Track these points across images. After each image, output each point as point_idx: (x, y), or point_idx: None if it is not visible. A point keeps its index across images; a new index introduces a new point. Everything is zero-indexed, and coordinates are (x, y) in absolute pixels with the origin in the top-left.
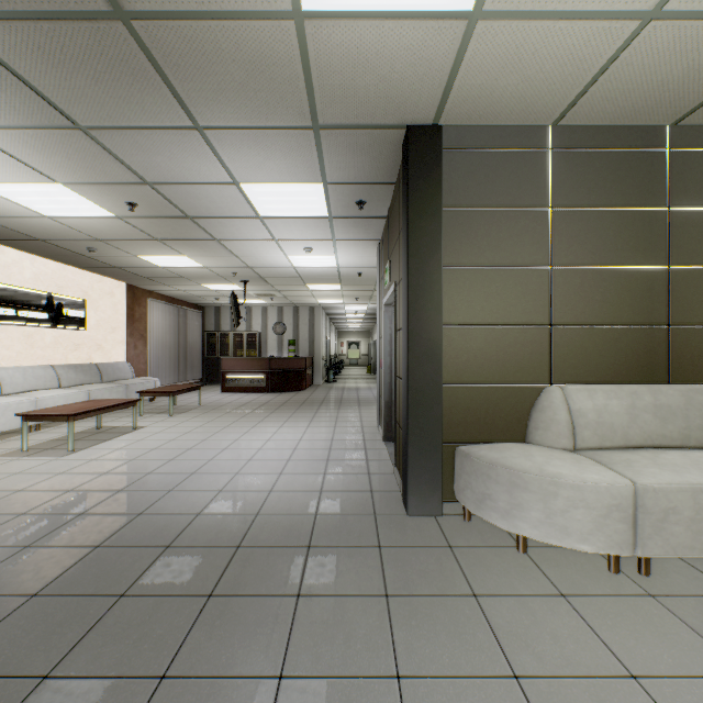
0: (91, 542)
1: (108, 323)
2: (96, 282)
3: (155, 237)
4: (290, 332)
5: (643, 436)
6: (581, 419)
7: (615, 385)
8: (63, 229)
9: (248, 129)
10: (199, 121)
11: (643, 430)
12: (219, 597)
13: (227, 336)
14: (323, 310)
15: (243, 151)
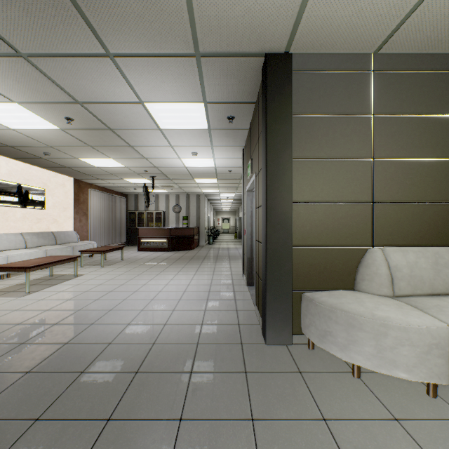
0: (24, 368)
1: (61, 205)
2: (52, 177)
3: (89, 145)
4: (184, 211)
5: (445, 286)
6: (398, 273)
7: (421, 247)
8: (24, 138)
9: (147, 56)
10: (110, 49)
11: (445, 281)
12: (115, 421)
13: (143, 214)
14: (206, 197)
15: (144, 75)
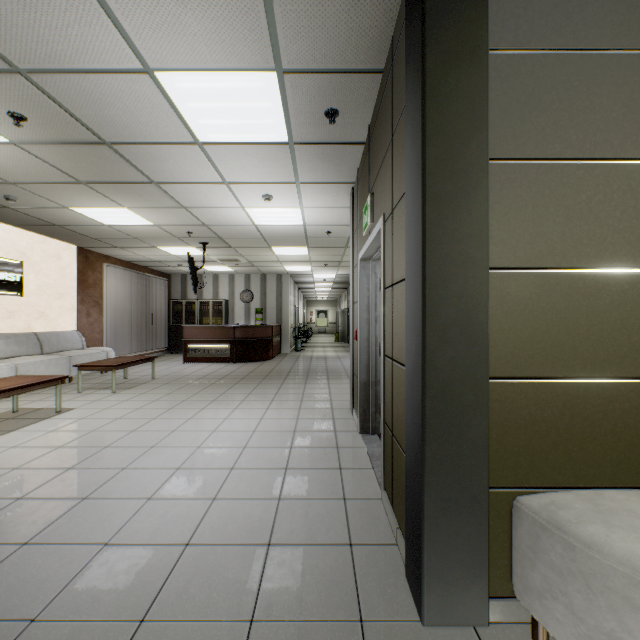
0: None
1: (53, 288)
2: (37, 243)
3: (78, 179)
4: (257, 300)
5: None
6: None
7: None
8: None
9: None
10: None
11: None
12: None
13: (194, 304)
14: (291, 278)
15: None
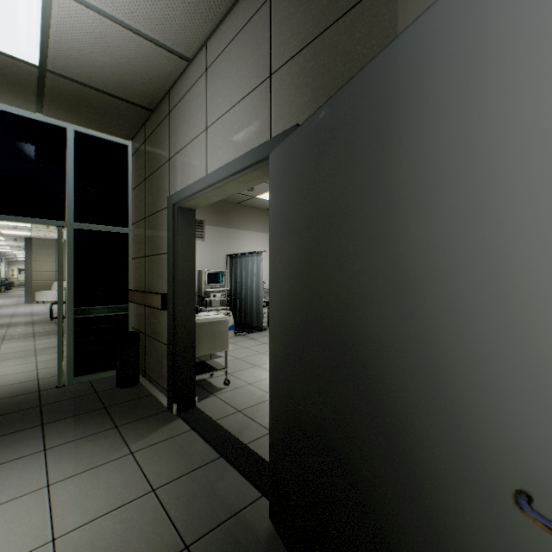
0: None
1: None
2: None
3: None
4: None
5: None
6: None
7: None
8: None
9: None
10: None
11: None
12: None
13: None
14: None
15: None
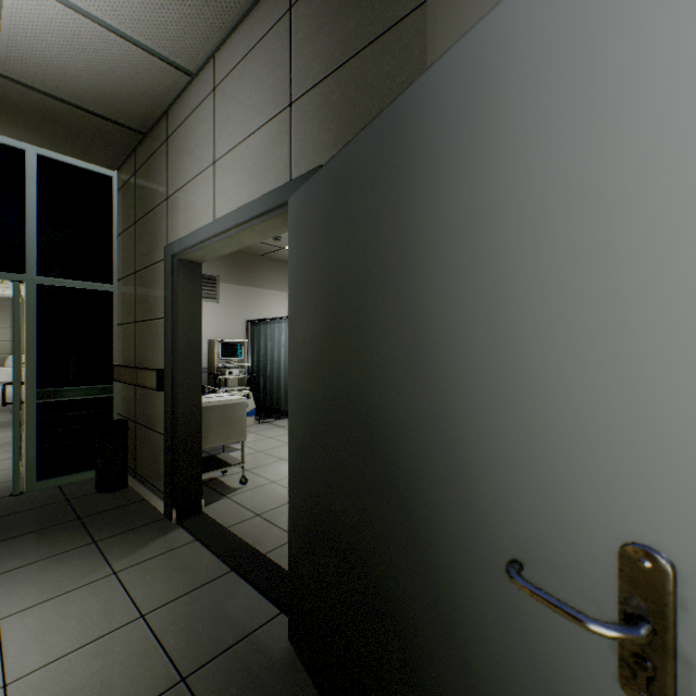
0: None
1: None
2: None
3: None
4: None
5: None
6: None
7: None
8: None
9: None
10: None
11: None
12: None
13: None
14: None
15: None
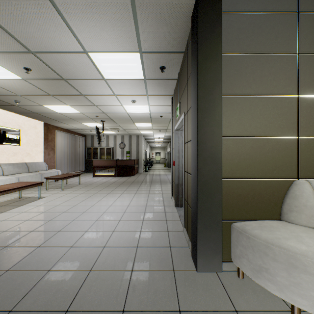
0: None
1: (33, 142)
2: (26, 121)
3: (49, 93)
4: (127, 147)
5: None
6: None
7: None
8: None
9: None
10: None
11: None
12: None
13: (97, 149)
14: (143, 137)
15: (84, 21)
